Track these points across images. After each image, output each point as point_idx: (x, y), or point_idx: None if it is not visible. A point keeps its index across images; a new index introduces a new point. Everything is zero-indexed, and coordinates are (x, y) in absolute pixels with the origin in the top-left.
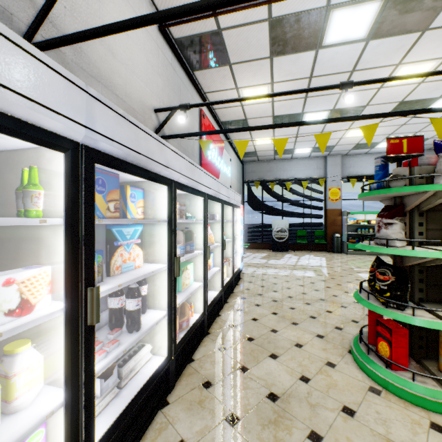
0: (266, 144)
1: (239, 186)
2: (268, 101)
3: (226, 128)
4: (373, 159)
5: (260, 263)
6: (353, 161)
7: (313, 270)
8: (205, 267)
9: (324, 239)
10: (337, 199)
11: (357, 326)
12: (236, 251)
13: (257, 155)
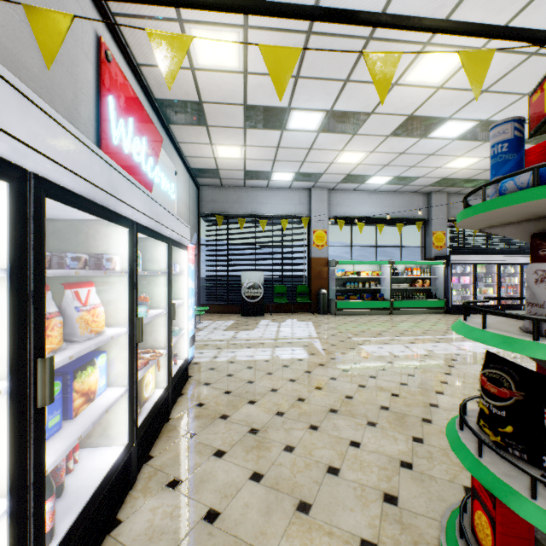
0: (233, 158)
1: (192, 219)
2: (238, 69)
3: (166, 116)
4: (361, 197)
5: (225, 339)
6: (340, 198)
7: (302, 345)
8: (23, 443)
9: (308, 296)
10: (323, 244)
11: (417, 480)
12: (180, 330)
13: (221, 177)
